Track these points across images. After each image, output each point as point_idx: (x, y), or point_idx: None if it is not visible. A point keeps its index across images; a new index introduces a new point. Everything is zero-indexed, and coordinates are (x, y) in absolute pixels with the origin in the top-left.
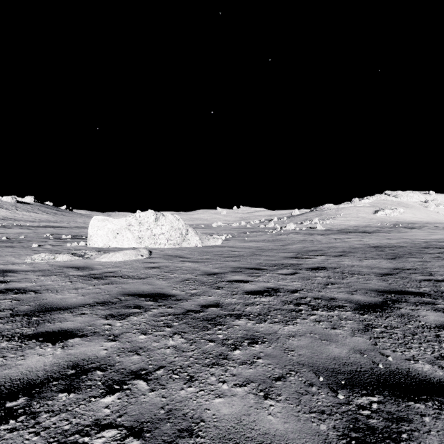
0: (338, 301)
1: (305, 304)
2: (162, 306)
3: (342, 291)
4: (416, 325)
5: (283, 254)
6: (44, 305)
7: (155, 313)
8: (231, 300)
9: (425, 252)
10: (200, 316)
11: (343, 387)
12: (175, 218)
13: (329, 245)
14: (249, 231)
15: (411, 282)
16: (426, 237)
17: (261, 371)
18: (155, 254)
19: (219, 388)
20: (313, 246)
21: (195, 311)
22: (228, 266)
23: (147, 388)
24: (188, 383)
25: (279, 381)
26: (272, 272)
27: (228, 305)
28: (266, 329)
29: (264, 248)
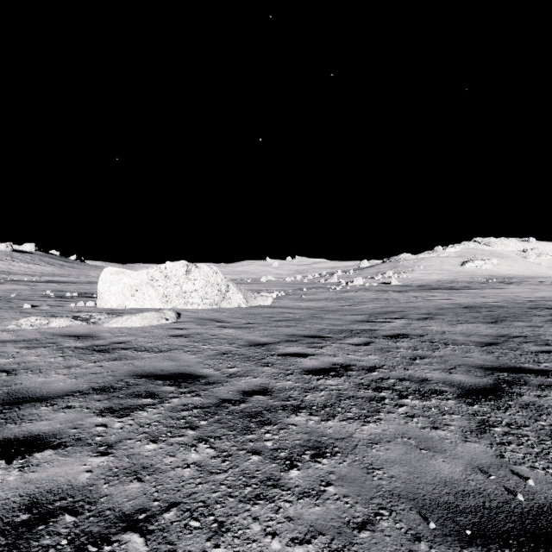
0: (434, 384)
1: (388, 388)
2: (187, 393)
3: (436, 369)
4: (551, 420)
5: (351, 316)
6: (14, 394)
7: (174, 406)
8: (285, 382)
9: (533, 313)
10: (240, 409)
11: (469, 542)
12: (212, 270)
13: (410, 305)
14: (307, 287)
15: (525, 354)
16: (529, 295)
17: (334, 510)
18: (184, 317)
19: (266, 547)
20: (388, 306)
21: (233, 402)
22: (281, 334)
23: (144, 551)
24: (214, 538)
25: (365, 530)
26: (339, 342)
27: (281, 391)
28: (337, 431)
29: (327, 308)
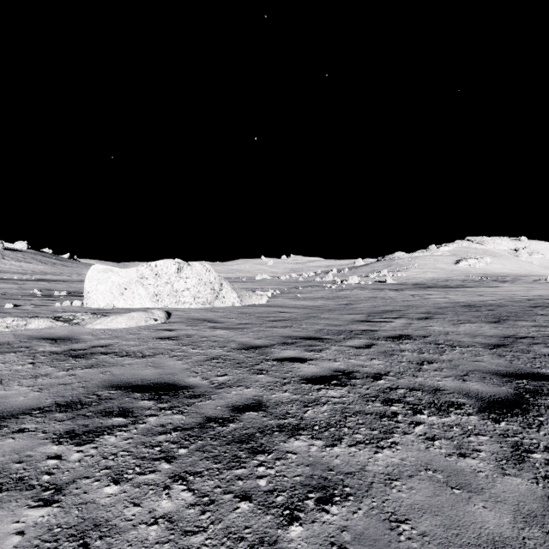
0: (449, 394)
1: (399, 400)
2: (167, 410)
3: (447, 375)
4: None
5: (349, 316)
6: None
7: (150, 427)
8: (281, 394)
9: (535, 312)
10: (228, 430)
11: None
12: (205, 268)
13: (407, 304)
14: (302, 285)
15: (539, 357)
16: (526, 293)
17: None
18: (175, 317)
19: None
20: (386, 305)
21: (220, 421)
22: (276, 335)
23: None
24: None
25: None
26: (338, 344)
27: (277, 406)
28: (346, 462)
29: (323, 307)
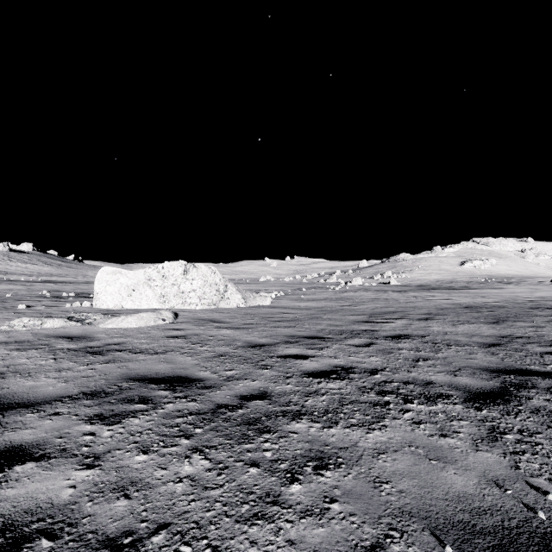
0: (439, 387)
1: (392, 392)
2: (182, 398)
3: (440, 371)
4: None
5: (351, 317)
6: None
7: (168, 412)
8: (284, 386)
9: (534, 314)
10: (237, 415)
11: None
12: (211, 270)
13: (410, 305)
14: (306, 287)
15: (530, 355)
16: (529, 295)
17: (340, 532)
18: (182, 317)
19: None
20: (388, 306)
21: (230, 407)
22: (280, 334)
23: None
24: None
25: None
26: (339, 343)
27: (280, 396)
28: (340, 440)
29: (326, 308)
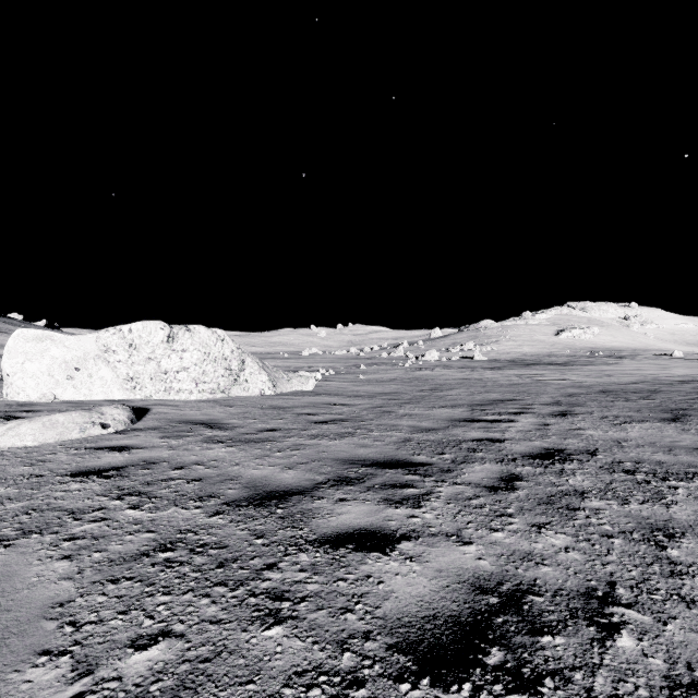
0: None
1: None
2: None
3: None
4: None
5: (443, 411)
6: None
7: None
8: None
9: None
10: None
11: None
12: (216, 335)
13: (519, 390)
14: (364, 363)
15: None
16: (666, 372)
17: None
18: (151, 418)
19: None
20: (490, 391)
21: None
22: (325, 457)
23: None
24: None
25: None
26: (450, 480)
27: None
28: None
29: (398, 395)
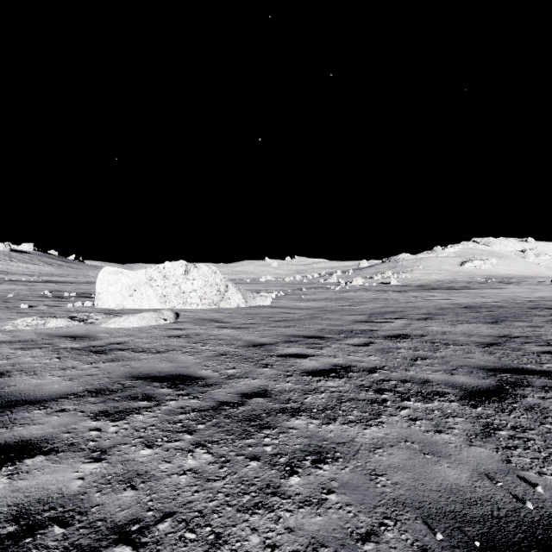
0: (436, 385)
1: (390, 390)
2: (184, 396)
3: (438, 370)
4: None
5: (351, 317)
6: (7, 396)
7: (171, 409)
8: (284, 384)
9: (533, 313)
10: (238, 412)
11: None
12: (211, 270)
13: (409, 305)
14: (306, 287)
15: (527, 355)
16: (529, 295)
17: (337, 520)
18: (183, 317)
19: None
20: (388, 306)
21: (231, 404)
22: (280, 334)
23: None
24: (210, 551)
25: (369, 542)
26: (339, 343)
27: (280, 393)
28: (338, 435)
29: (326, 308)
